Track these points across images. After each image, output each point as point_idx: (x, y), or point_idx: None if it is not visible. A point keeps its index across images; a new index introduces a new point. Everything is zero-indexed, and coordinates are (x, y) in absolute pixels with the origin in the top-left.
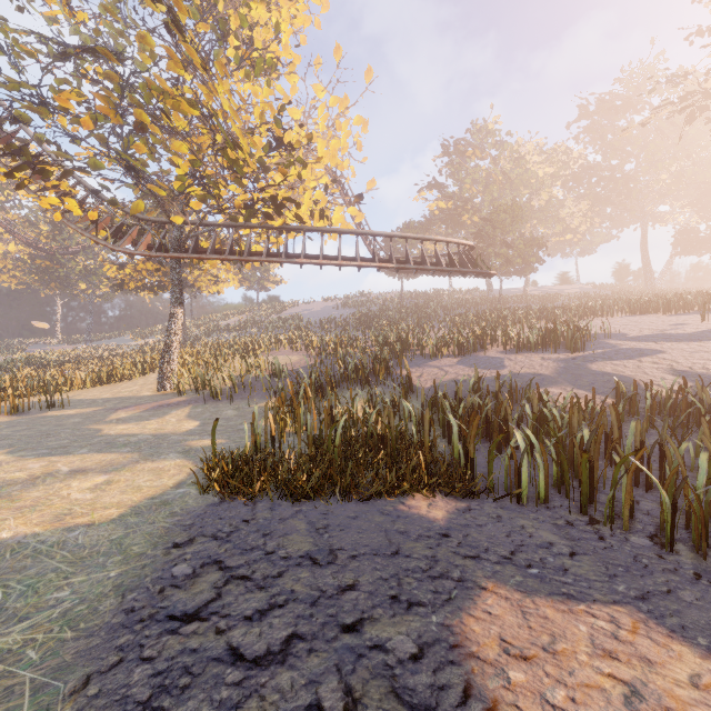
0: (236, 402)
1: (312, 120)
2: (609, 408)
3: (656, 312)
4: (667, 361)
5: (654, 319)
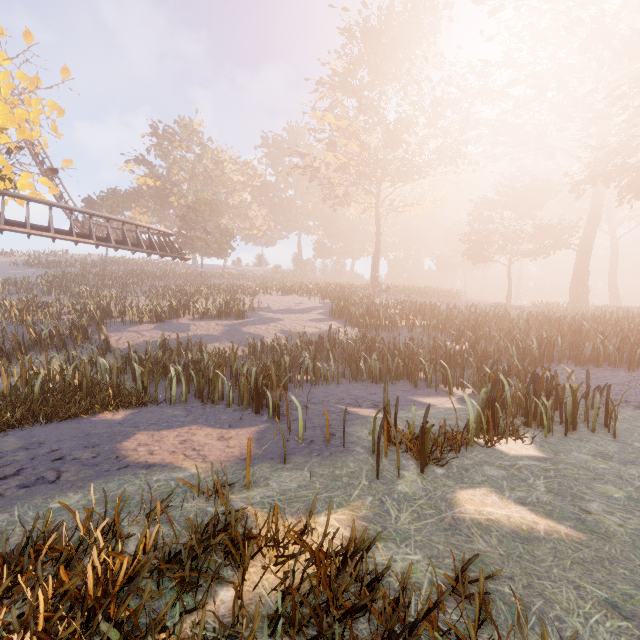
0: None
1: None
2: (231, 352)
3: (295, 294)
4: (281, 325)
5: (291, 299)
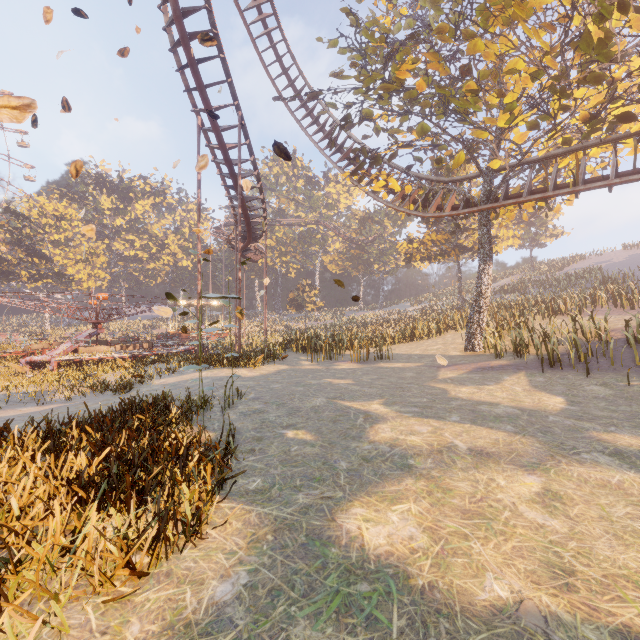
0: (592, 374)
1: None
2: None
3: None
4: None
5: None
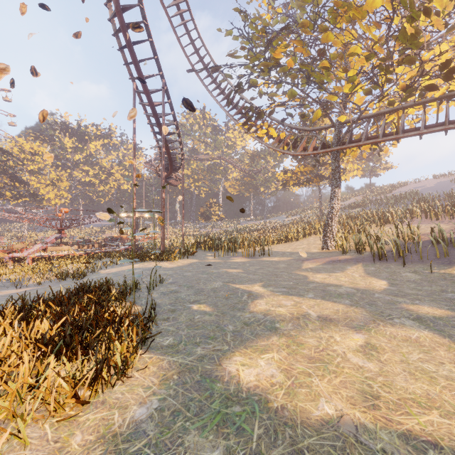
0: (407, 265)
1: None
2: None
3: None
4: None
5: None
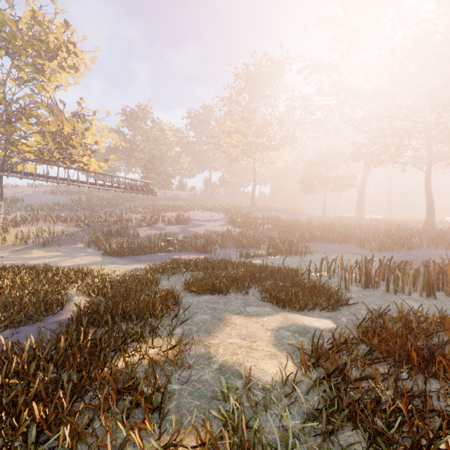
0: (60, 246)
1: (91, 130)
2: (190, 237)
3: (209, 211)
4: (205, 228)
5: (208, 214)
